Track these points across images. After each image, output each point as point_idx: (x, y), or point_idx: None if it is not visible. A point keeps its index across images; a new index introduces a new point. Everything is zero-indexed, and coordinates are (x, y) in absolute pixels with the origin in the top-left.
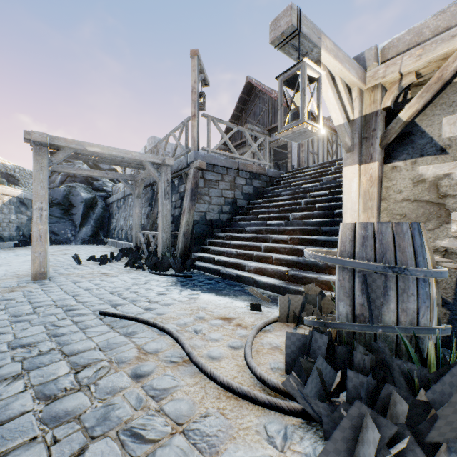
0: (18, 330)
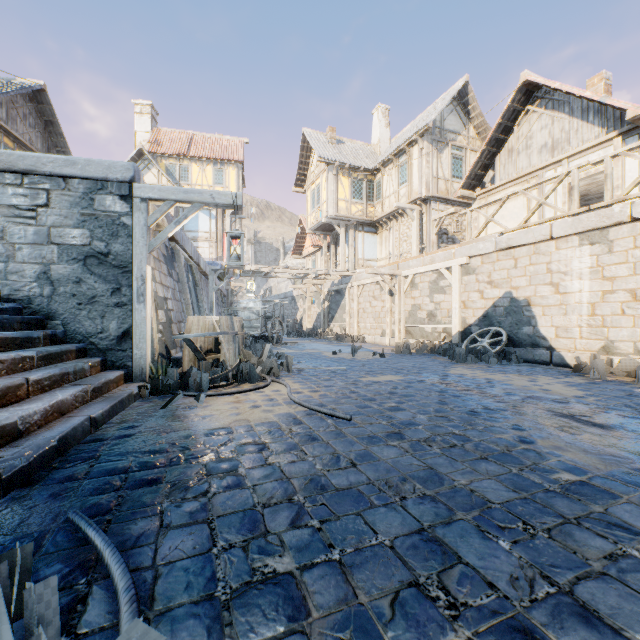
0: (418, 416)
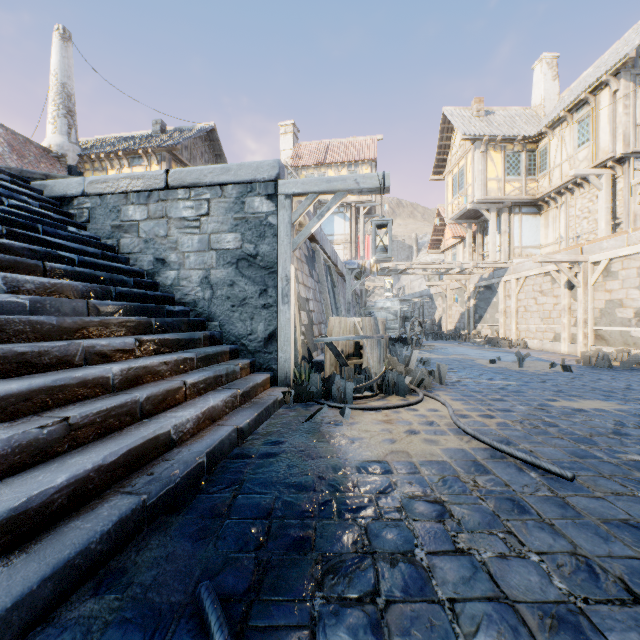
0: None
